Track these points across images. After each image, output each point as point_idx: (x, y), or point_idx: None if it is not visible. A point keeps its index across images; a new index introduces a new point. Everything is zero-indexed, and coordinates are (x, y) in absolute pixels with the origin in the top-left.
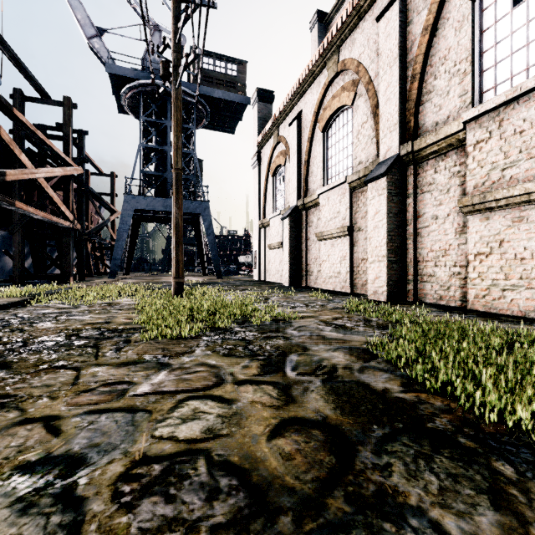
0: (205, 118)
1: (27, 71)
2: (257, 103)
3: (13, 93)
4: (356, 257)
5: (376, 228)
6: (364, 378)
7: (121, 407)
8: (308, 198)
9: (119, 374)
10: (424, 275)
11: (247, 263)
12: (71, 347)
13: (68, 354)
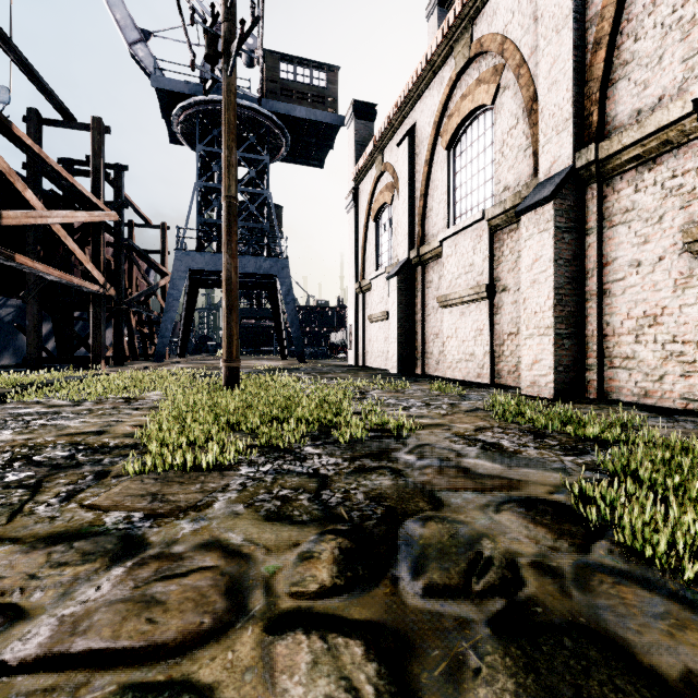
0: (283, 146)
1: (41, 82)
2: (354, 121)
3: (27, 114)
4: (499, 331)
5: (535, 284)
6: (602, 614)
7: None
8: (425, 247)
9: (13, 576)
10: (615, 357)
11: (340, 343)
12: None
13: None
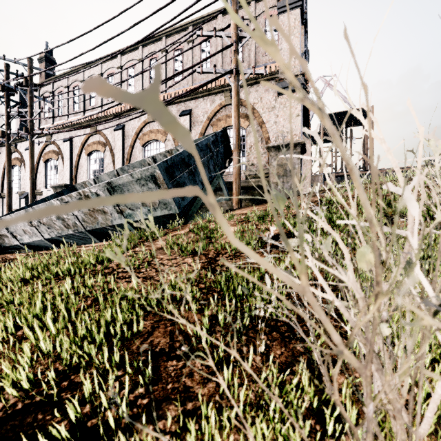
0: None
1: None
2: None
3: None
4: None
5: None
6: None
7: None
8: (3, 194)
9: None
10: None
11: None
12: None
13: None
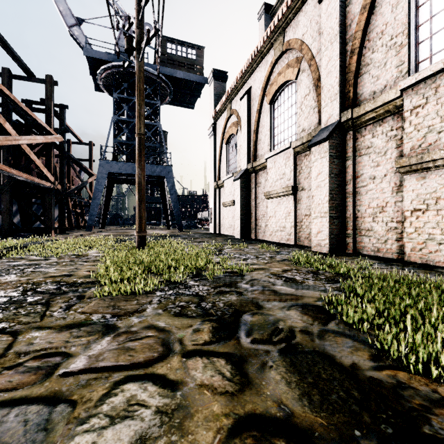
0: (168, 95)
1: (13, 52)
2: (213, 81)
3: (2, 71)
4: (299, 214)
5: (319, 187)
6: (326, 347)
7: (41, 395)
8: (256, 162)
9: (58, 342)
10: (362, 229)
11: (204, 218)
12: (22, 304)
13: (14, 314)
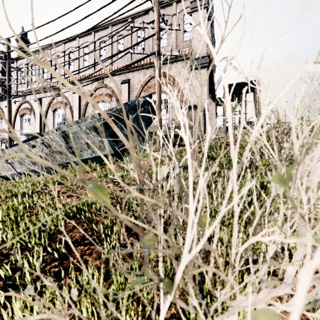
0: None
1: None
2: None
3: None
4: None
5: None
6: None
7: None
8: None
9: None
10: None
11: None
12: None
13: None
